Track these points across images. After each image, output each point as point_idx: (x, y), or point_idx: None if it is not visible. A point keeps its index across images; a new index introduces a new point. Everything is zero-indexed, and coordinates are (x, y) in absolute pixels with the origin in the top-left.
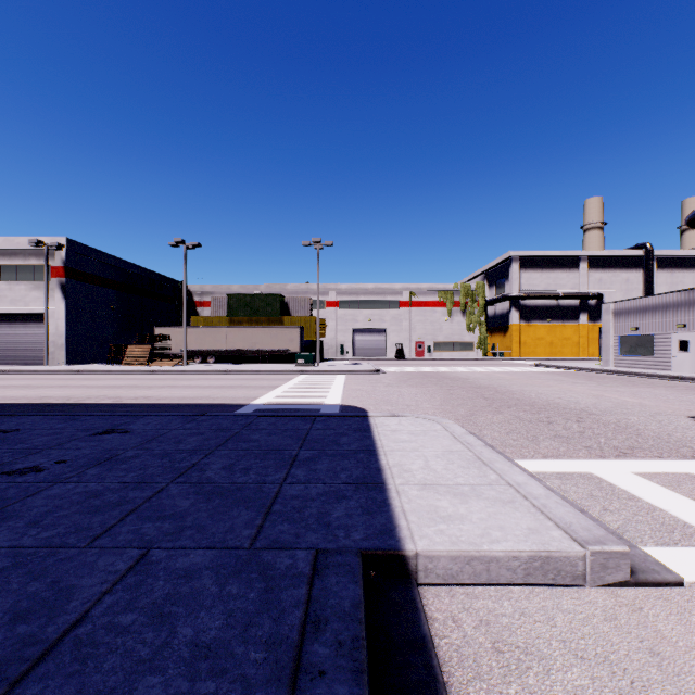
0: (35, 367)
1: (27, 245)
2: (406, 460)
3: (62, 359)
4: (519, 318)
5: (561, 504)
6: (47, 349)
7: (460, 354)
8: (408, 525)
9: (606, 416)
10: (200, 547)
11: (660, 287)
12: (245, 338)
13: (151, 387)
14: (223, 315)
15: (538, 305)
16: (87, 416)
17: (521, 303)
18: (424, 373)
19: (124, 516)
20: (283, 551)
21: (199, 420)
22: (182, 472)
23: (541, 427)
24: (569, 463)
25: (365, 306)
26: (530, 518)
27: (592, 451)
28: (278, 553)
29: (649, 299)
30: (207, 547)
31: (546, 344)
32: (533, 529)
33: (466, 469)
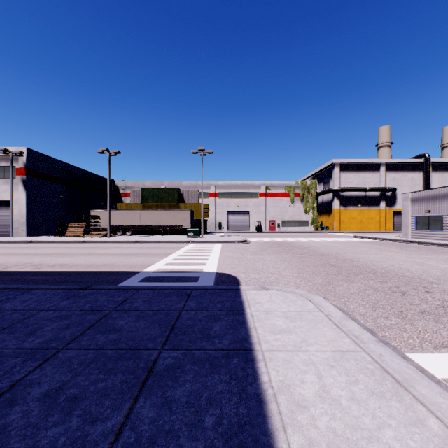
0: (2, 238)
1: None
2: (293, 375)
3: (23, 233)
4: (339, 204)
5: None
6: (12, 225)
7: (300, 228)
8: None
9: (446, 285)
10: None
11: (434, 183)
12: (153, 217)
13: (74, 254)
14: (138, 202)
15: (352, 196)
16: None
17: (341, 194)
18: (277, 242)
19: None
20: None
21: (79, 296)
22: None
23: (399, 299)
24: None
25: (235, 196)
26: None
27: None
28: None
29: (439, 189)
30: None
31: (358, 222)
32: None
33: (382, 400)
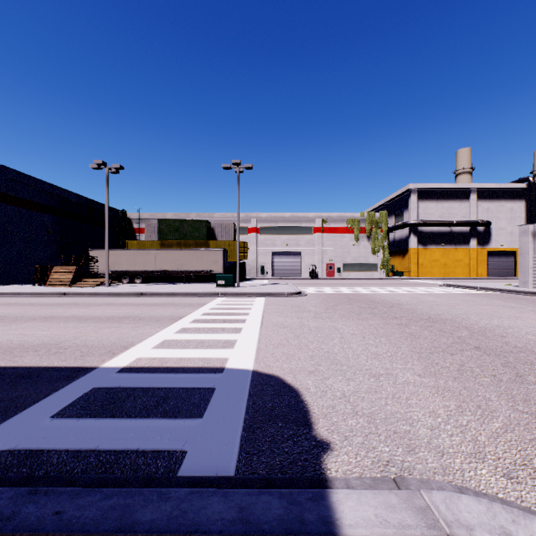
0: None
1: None
2: None
3: None
4: (417, 243)
5: None
6: None
7: (366, 274)
8: None
9: None
10: None
11: None
12: (173, 259)
13: (19, 319)
14: (155, 239)
15: (433, 231)
16: None
17: (419, 229)
18: (345, 294)
19: None
20: None
21: None
22: None
23: None
24: None
25: (283, 232)
26: None
27: None
28: None
29: None
30: None
31: (441, 265)
32: None
33: None
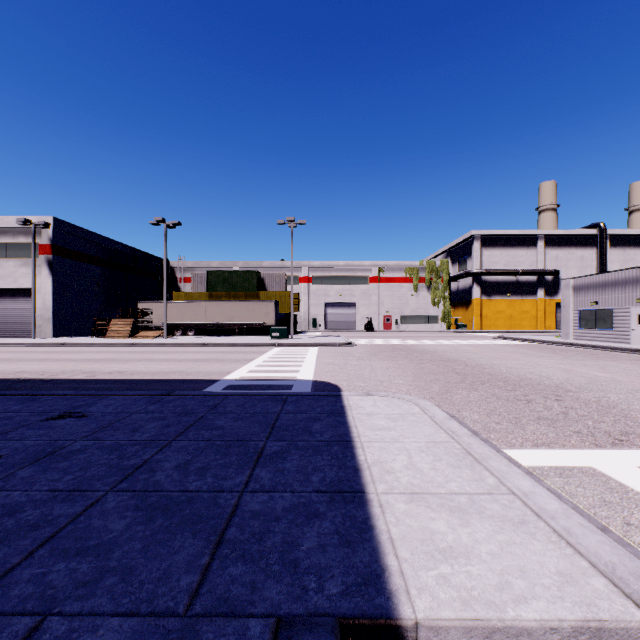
0: (22, 340)
1: (16, 224)
2: (387, 456)
3: (49, 332)
4: (481, 293)
5: (588, 528)
6: (34, 322)
7: (426, 327)
8: (400, 565)
9: (584, 393)
10: (116, 613)
11: (613, 264)
12: (224, 312)
13: (128, 360)
14: (203, 290)
15: (498, 281)
16: (49, 396)
17: (483, 279)
18: (393, 345)
19: (34, 549)
20: (231, 620)
21: (164, 401)
22: (128, 474)
23: (521, 407)
24: (564, 453)
25: (336, 282)
26: (555, 553)
27: (584, 437)
28: (223, 625)
29: (609, 275)
30: (127, 613)
31: (506, 318)
32: (565, 574)
33: (457, 469)
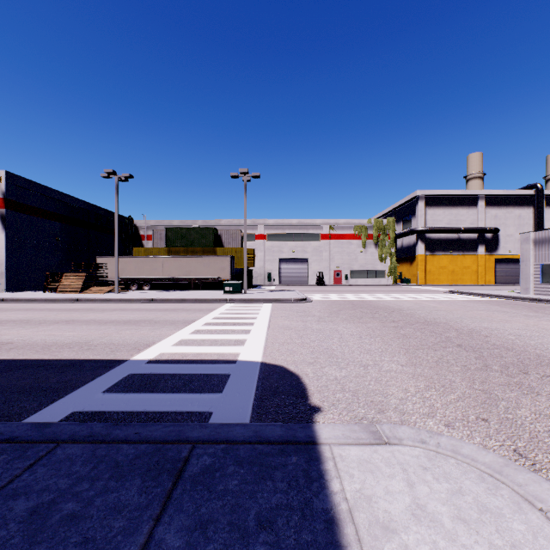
0: None
1: None
2: None
3: (1, 287)
4: (425, 250)
5: None
6: None
7: (373, 281)
8: None
9: None
10: None
11: (548, 222)
12: (180, 266)
13: (43, 322)
14: (162, 246)
15: (441, 238)
16: None
17: (427, 236)
18: (350, 301)
19: None
20: None
21: None
22: None
23: None
24: None
25: (290, 239)
26: None
27: None
28: None
29: None
30: None
31: (449, 272)
32: None
33: None
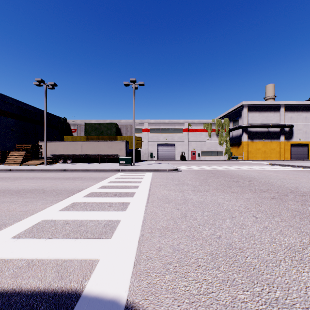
0: None
1: None
2: None
3: None
4: (247, 138)
5: None
6: None
7: (215, 157)
8: None
9: None
10: None
11: None
12: (93, 148)
13: None
14: (83, 135)
15: (257, 131)
16: None
17: (248, 130)
18: (209, 170)
19: None
20: None
21: None
22: None
23: None
24: None
25: (164, 132)
26: None
27: None
28: None
29: None
30: None
31: (262, 152)
32: None
33: None
